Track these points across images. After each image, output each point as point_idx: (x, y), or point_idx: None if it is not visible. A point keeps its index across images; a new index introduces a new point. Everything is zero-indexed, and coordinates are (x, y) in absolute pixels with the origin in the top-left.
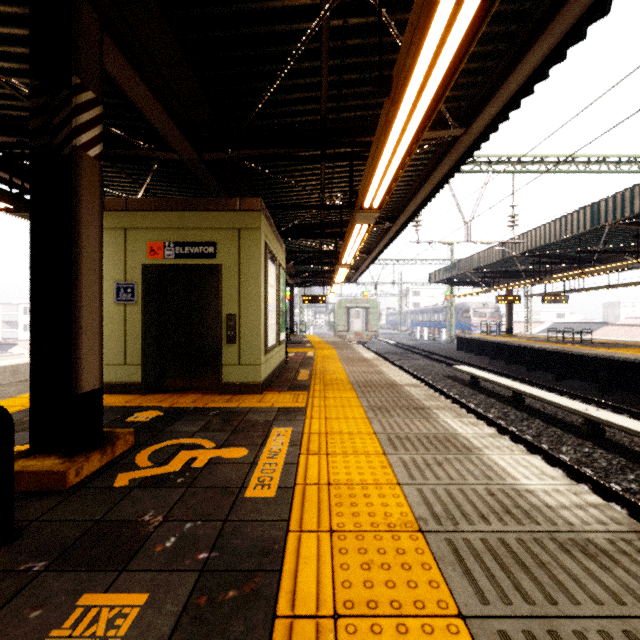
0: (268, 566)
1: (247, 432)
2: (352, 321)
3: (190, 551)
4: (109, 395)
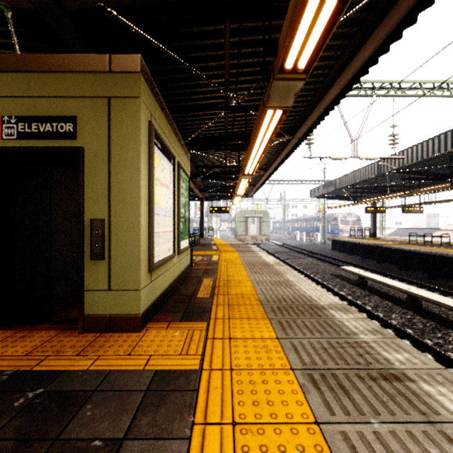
0: None
1: None
2: (249, 227)
3: None
4: None
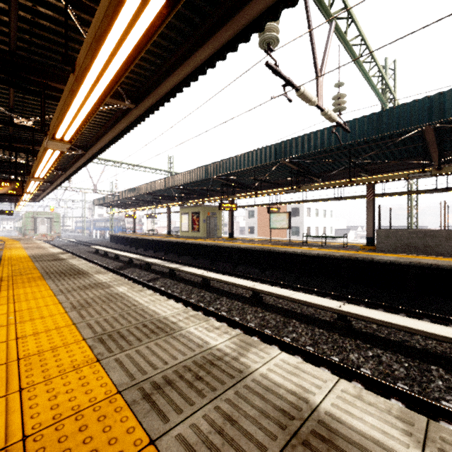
0: None
1: None
2: (39, 227)
3: None
4: None
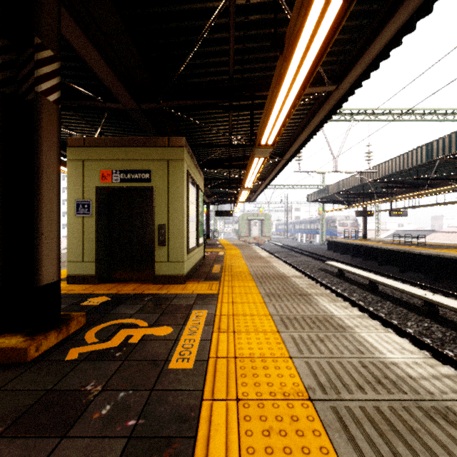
0: (185, 432)
1: (173, 314)
2: (251, 229)
3: (121, 418)
4: (71, 284)
